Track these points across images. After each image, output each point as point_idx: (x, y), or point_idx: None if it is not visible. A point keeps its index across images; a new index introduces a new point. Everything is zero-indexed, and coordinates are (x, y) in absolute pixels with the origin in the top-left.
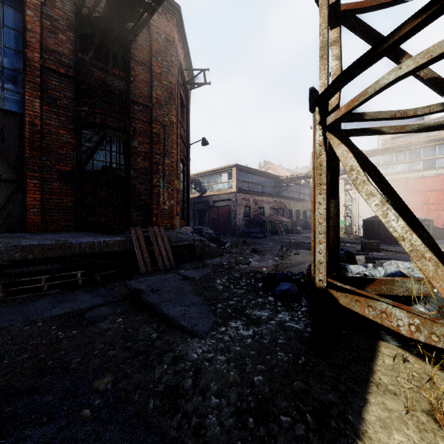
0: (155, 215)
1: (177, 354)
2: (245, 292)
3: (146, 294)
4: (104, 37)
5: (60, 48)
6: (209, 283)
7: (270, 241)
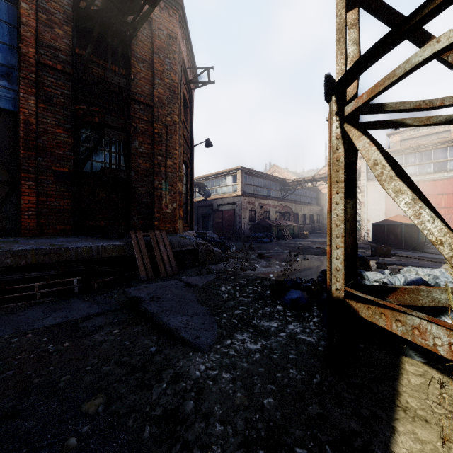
0: (157, 219)
1: (177, 371)
2: (252, 300)
3: (146, 303)
4: (103, 31)
5: (56, 43)
6: (213, 290)
7: (276, 246)
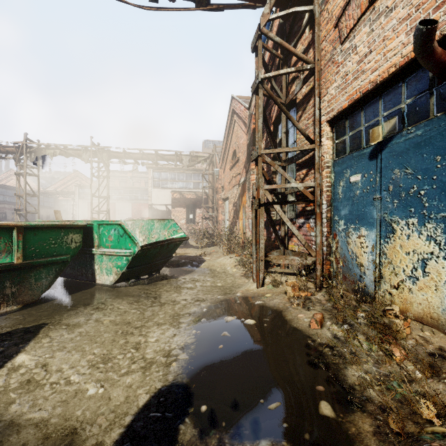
0: None
1: None
2: None
3: None
4: None
5: None
6: None
7: None
